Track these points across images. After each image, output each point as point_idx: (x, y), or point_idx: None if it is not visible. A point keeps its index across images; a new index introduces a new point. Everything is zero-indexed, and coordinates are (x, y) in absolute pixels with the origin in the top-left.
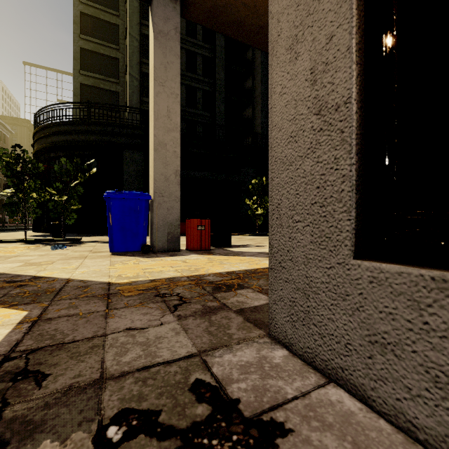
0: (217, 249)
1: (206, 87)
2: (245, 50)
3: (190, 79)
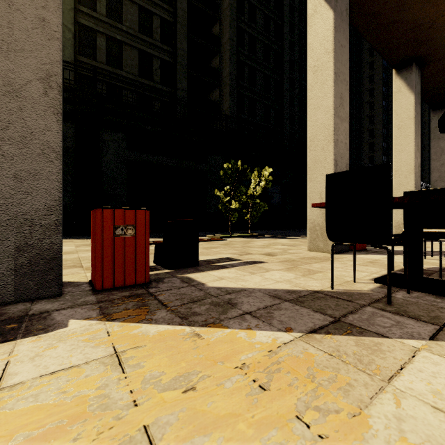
0: (167, 278)
1: (165, 56)
2: (212, 24)
3: (145, 43)
